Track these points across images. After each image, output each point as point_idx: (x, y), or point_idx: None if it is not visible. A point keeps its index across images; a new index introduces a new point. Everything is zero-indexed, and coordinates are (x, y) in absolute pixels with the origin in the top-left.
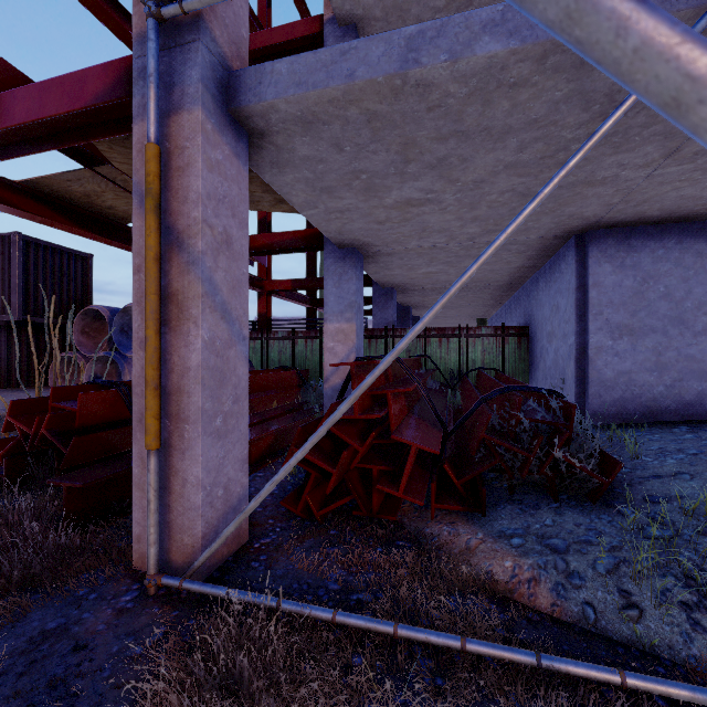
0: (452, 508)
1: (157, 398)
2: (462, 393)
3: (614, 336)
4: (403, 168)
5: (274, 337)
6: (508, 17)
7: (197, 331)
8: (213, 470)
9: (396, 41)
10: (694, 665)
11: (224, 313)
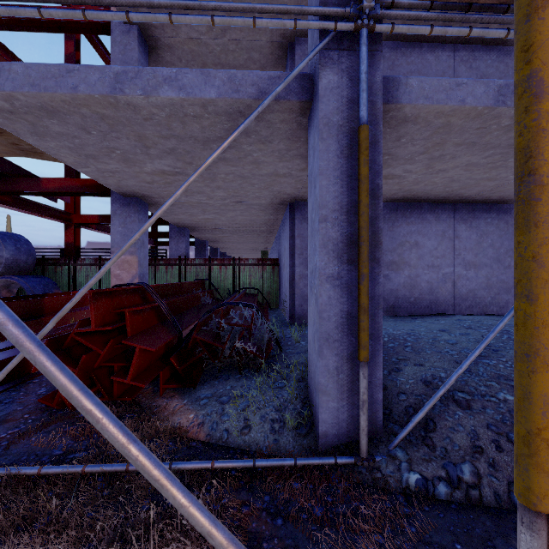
0: (174, 387)
1: None
2: None
3: None
4: (147, 150)
5: (81, 263)
6: (179, 77)
7: None
8: None
9: (107, 73)
10: (261, 450)
11: None
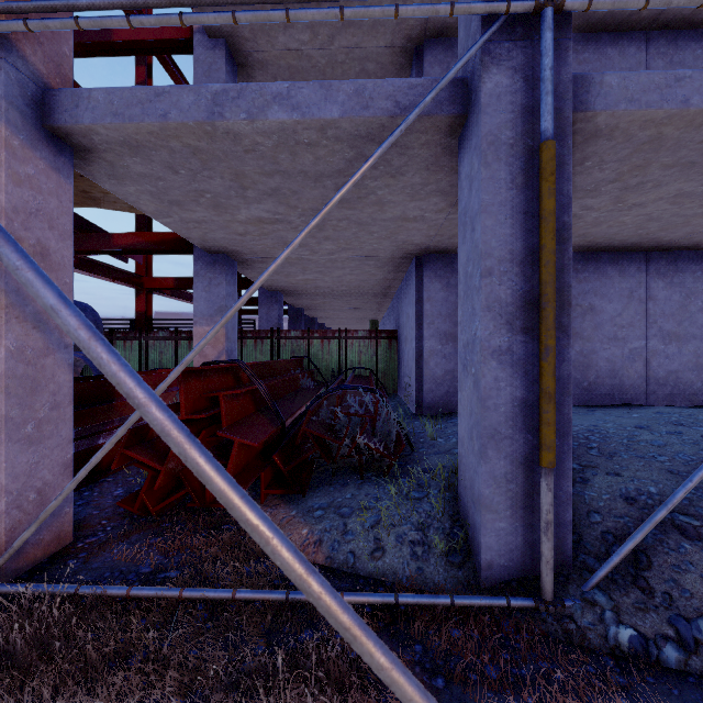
0: (278, 492)
1: None
2: None
3: (443, 342)
4: (243, 193)
5: (154, 337)
6: (292, 94)
7: None
8: (22, 475)
9: (204, 94)
10: (401, 582)
11: (38, 322)
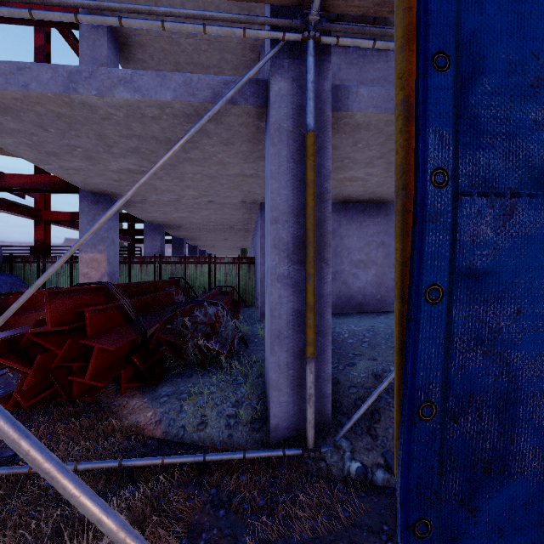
0: (136, 385)
1: None
2: None
3: None
4: (109, 149)
5: (51, 261)
6: (135, 79)
7: None
8: None
9: (60, 72)
10: (214, 445)
11: None
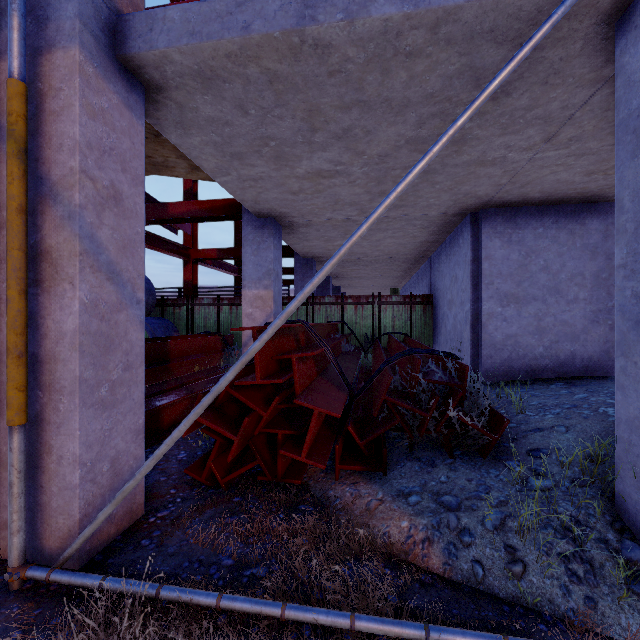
0: (355, 469)
1: (21, 367)
2: (373, 356)
3: (503, 303)
4: (311, 137)
5: (199, 304)
6: None
7: (73, 293)
8: (96, 444)
9: None
10: (572, 620)
11: (112, 274)
